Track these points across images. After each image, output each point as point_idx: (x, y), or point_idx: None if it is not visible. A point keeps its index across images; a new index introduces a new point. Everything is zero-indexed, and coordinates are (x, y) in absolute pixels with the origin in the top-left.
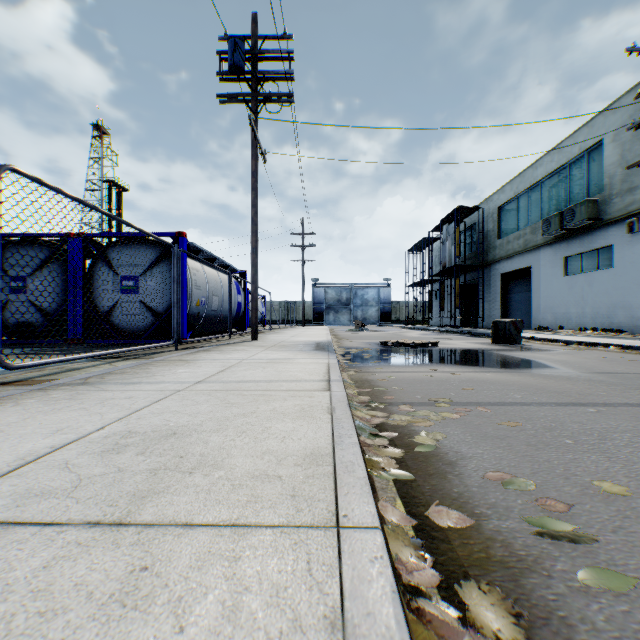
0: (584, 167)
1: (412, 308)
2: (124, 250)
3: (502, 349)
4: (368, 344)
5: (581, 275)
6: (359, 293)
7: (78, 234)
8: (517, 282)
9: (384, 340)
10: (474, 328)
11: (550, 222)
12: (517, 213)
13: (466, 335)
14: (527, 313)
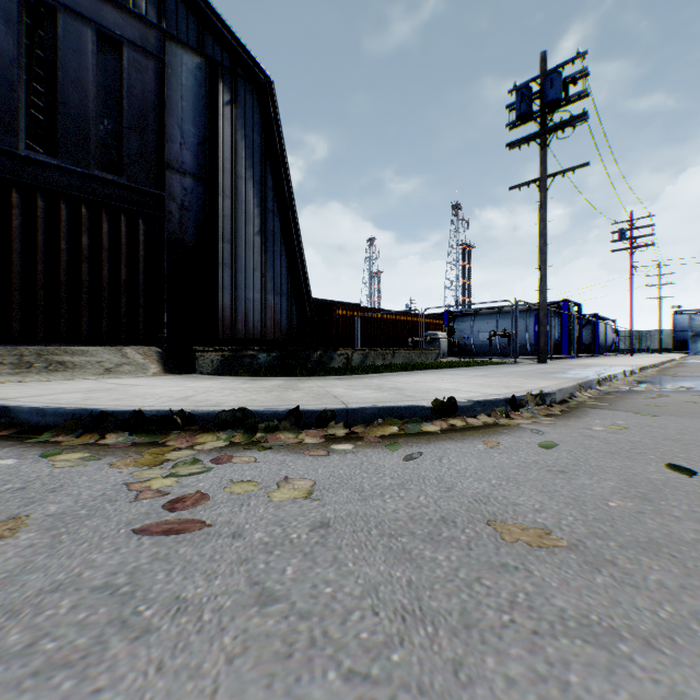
0: None
1: None
2: None
3: None
4: None
5: None
6: None
7: None
8: None
9: None
10: None
11: None
12: None
13: None
14: None
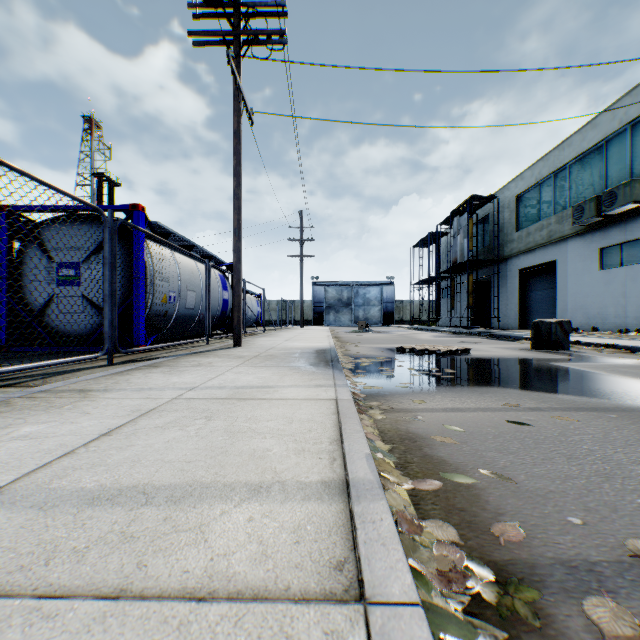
0: (626, 143)
1: (416, 308)
2: (63, 229)
3: (558, 358)
4: (380, 350)
5: (621, 268)
6: (361, 292)
7: (1, 207)
8: (538, 278)
9: (396, 344)
10: (489, 329)
11: (583, 208)
12: (539, 201)
13: (486, 337)
14: (551, 312)
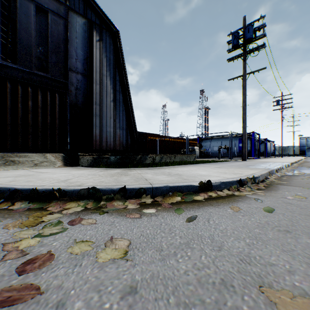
0: None
1: None
2: None
3: None
4: None
5: None
6: None
7: None
8: None
9: None
10: None
11: None
12: None
13: None
14: None
